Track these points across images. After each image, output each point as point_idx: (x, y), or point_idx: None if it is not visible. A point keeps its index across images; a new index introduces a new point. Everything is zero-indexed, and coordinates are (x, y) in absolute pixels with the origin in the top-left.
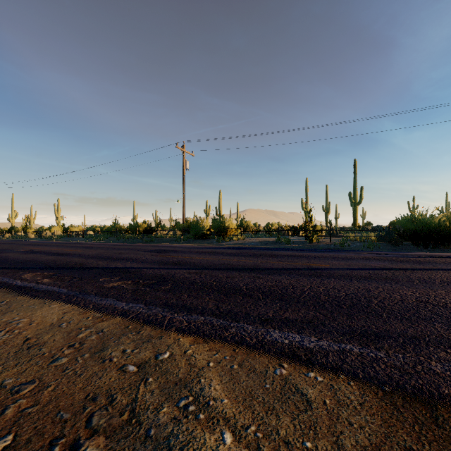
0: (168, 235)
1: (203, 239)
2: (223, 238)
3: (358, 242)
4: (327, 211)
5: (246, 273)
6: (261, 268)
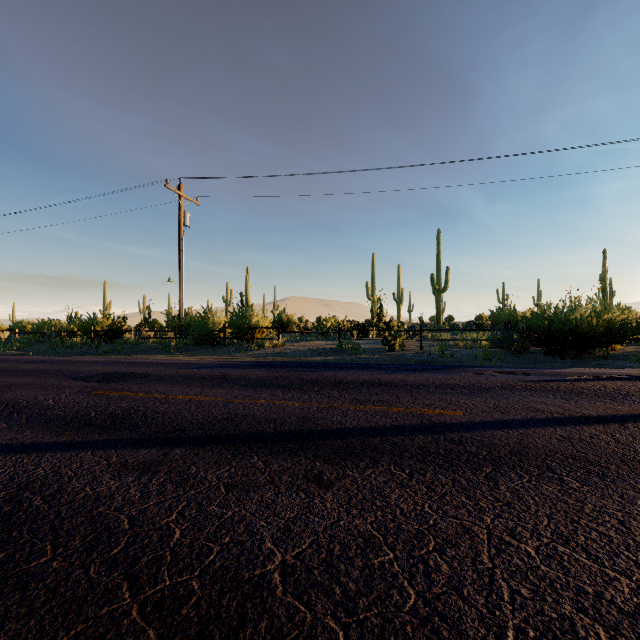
0: (151, 338)
1: (212, 347)
2: (247, 344)
3: (460, 348)
4: (399, 300)
5: (285, 459)
6: (322, 432)
